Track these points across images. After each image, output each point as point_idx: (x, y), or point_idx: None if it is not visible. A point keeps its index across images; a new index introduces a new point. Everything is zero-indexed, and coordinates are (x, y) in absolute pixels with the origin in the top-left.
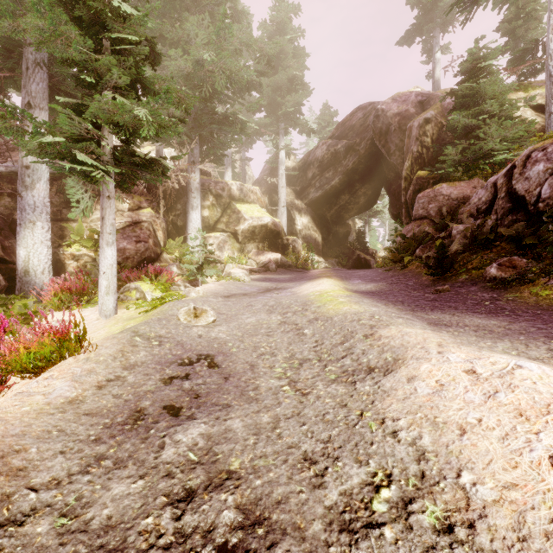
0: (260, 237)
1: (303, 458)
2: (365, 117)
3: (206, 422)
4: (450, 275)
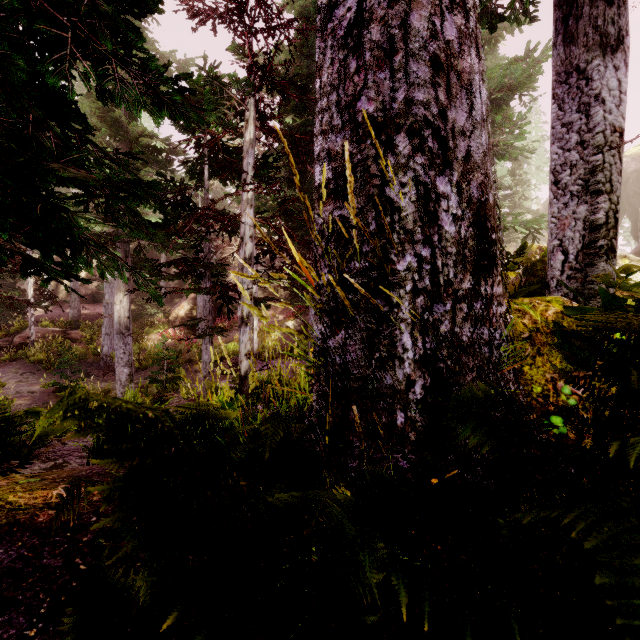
0: None
1: None
2: None
3: None
4: None
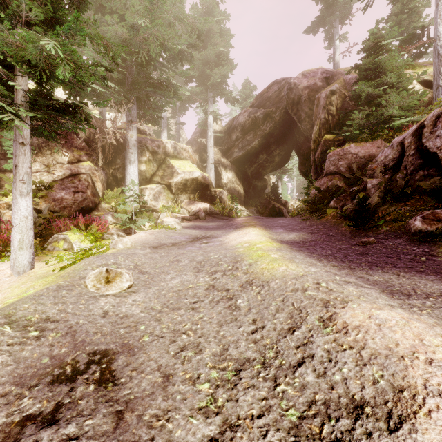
0: (191, 189)
1: None
2: (280, 90)
3: None
4: (369, 226)
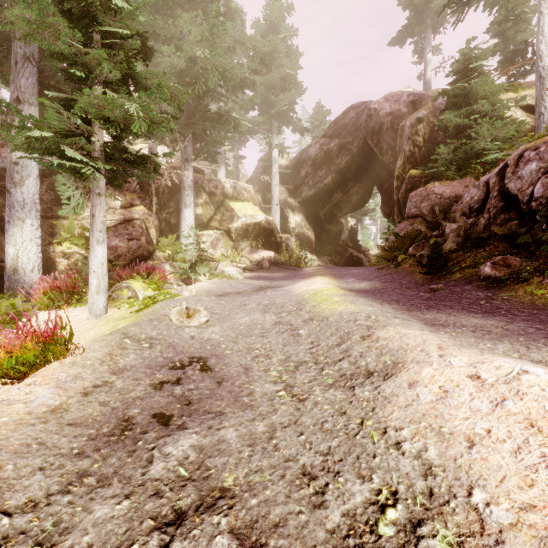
0: (253, 235)
1: (302, 473)
2: (358, 117)
3: (197, 431)
4: (444, 273)
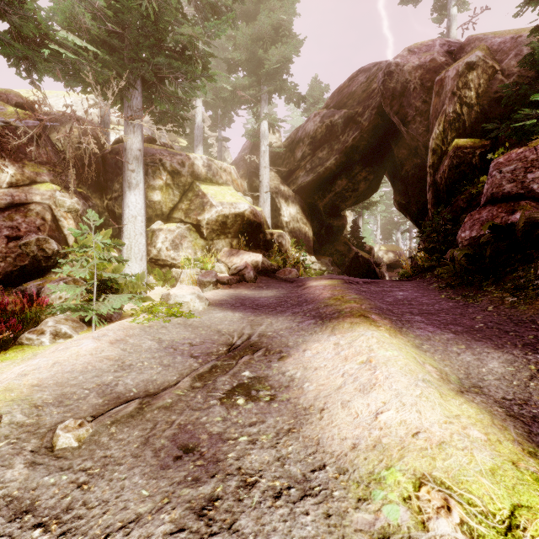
0: (234, 230)
1: None
2: (369, 81)
3: None
4: None
